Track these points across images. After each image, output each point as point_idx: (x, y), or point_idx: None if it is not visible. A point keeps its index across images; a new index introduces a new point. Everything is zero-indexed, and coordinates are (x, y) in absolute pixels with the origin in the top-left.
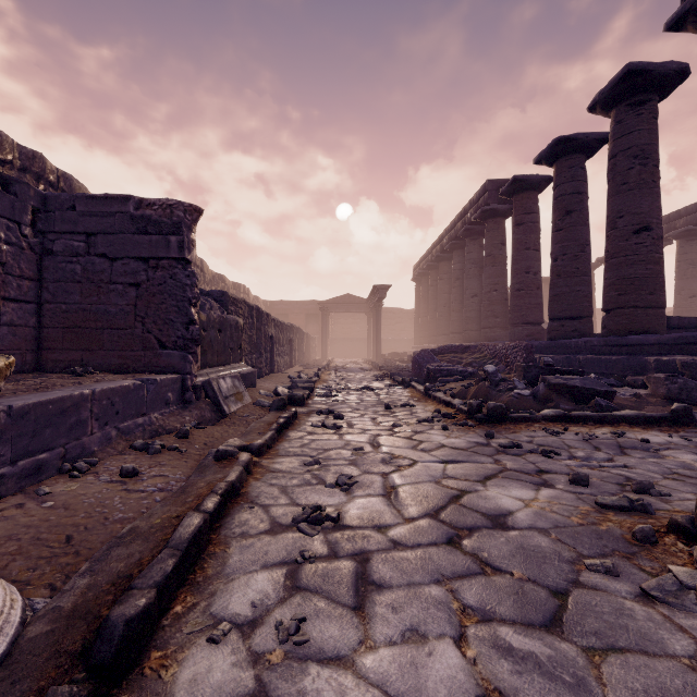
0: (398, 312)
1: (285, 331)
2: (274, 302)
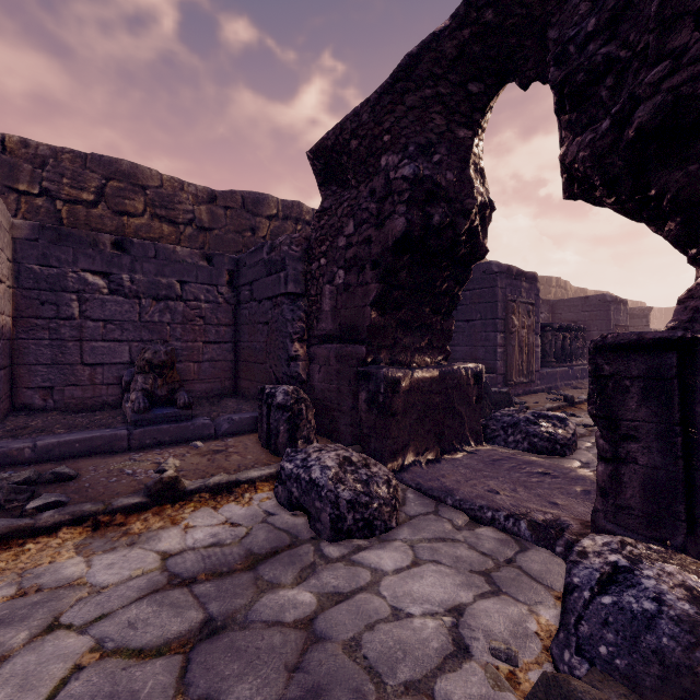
0: None
1: None
2: (670, 308)
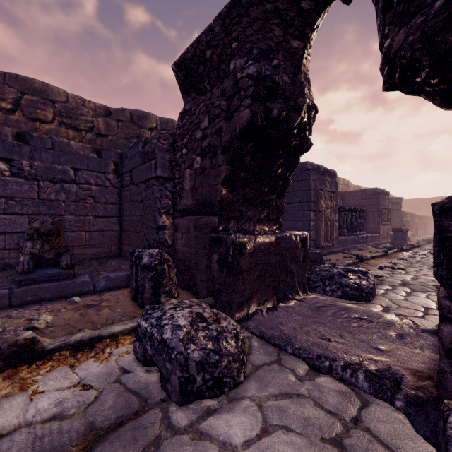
0: None
1: (422, 219)
2: (409, 199)
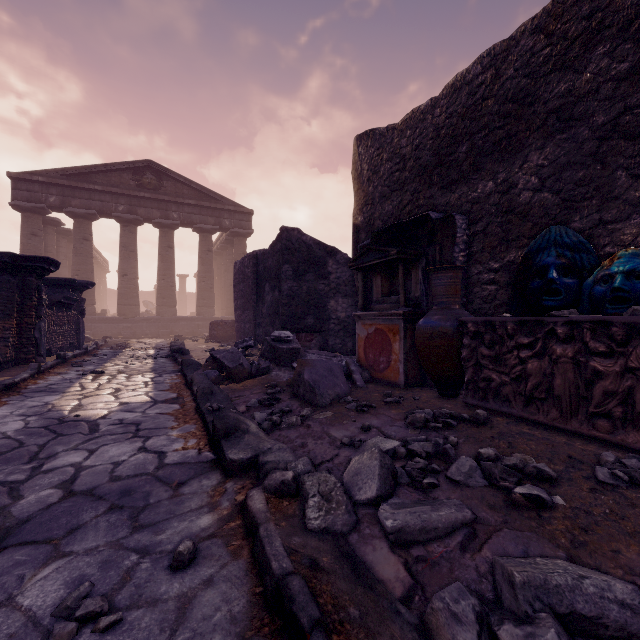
0: (107, 292)
1: None
2: None
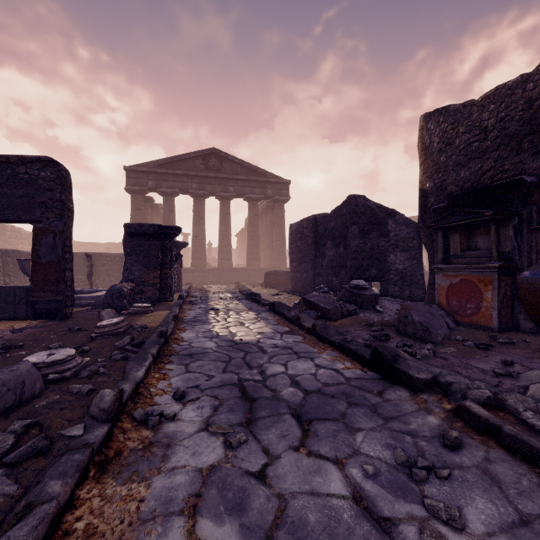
0: None
1: None
2: (87, 243)
